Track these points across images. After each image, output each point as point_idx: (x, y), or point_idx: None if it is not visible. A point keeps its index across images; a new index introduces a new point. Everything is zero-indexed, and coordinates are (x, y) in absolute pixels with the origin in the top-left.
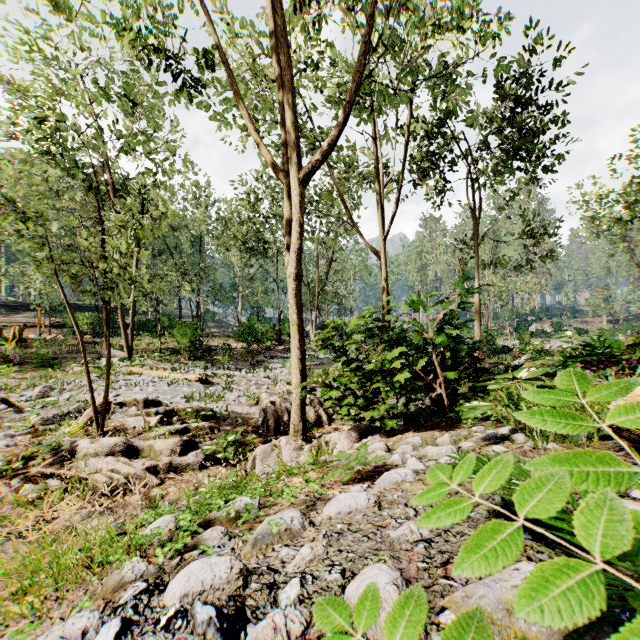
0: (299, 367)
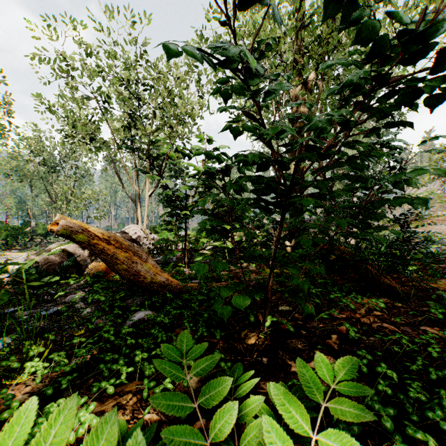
0: None
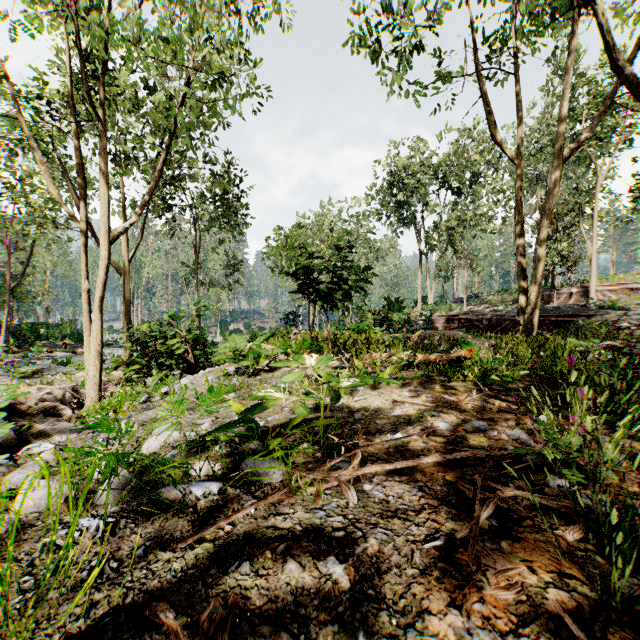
0: (99, 357)
